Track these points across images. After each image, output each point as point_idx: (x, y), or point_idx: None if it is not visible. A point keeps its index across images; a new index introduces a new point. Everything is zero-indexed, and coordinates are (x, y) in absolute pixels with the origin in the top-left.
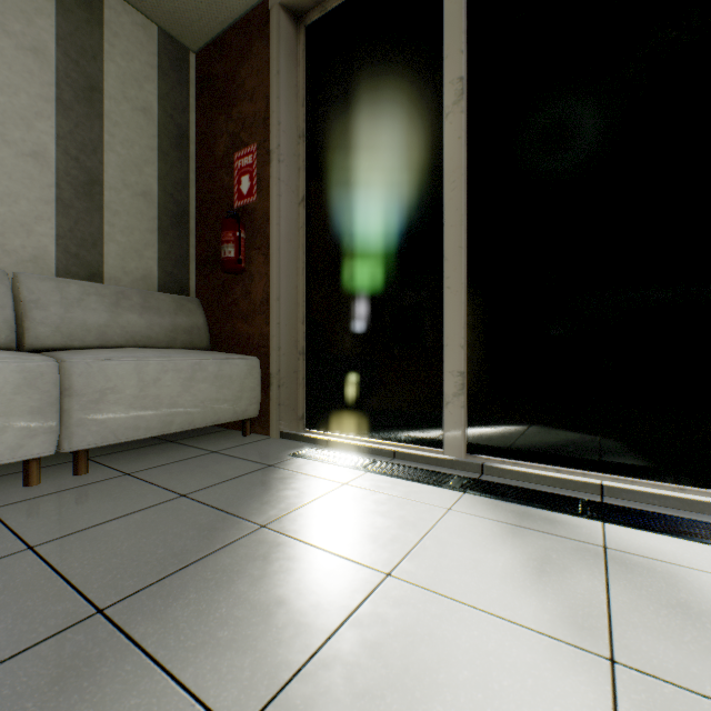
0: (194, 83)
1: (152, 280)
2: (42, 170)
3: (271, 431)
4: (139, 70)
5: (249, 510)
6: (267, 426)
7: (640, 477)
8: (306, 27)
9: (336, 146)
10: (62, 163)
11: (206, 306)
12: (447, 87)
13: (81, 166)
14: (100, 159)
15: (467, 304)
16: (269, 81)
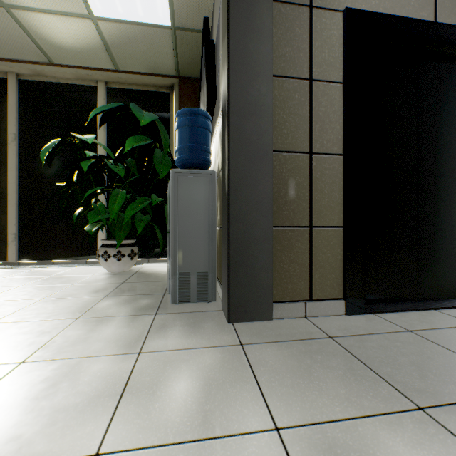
0: None
1: None
2: None
3: None
4: None
5: None
6: None
7: (69, 259)
8: None
9: None
10: None
11: None
12: (9, 134)
13: None
14: None
15: (19, 210)
16: None
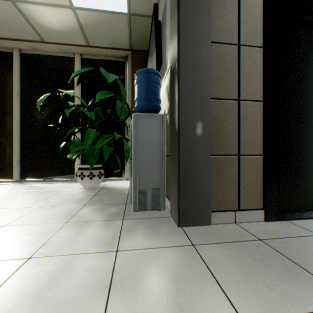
0: None
1: None
2: None
3: None
4: None
5: None
6: None
7: (55, 178)
8: None
9: None
10: None
11: None
12: (14, 91)
13: None
14: None
15: (21, 144)
16: None
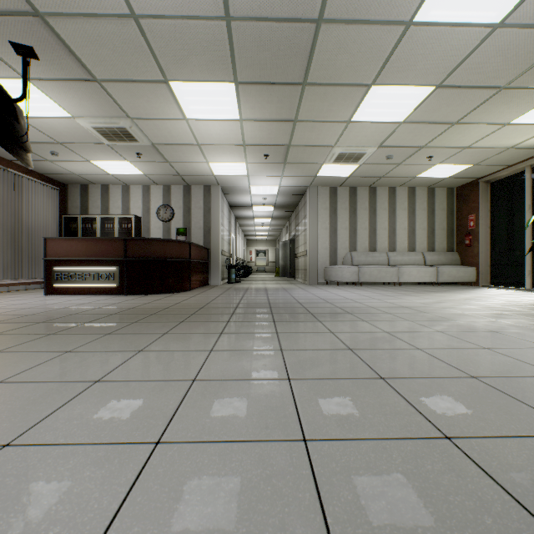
0: (455, 195)
1: (444, 249)
2: (424, 231)
3: (479, 285)
4: (441, 201)
5: (471, 289)
6: (477, 284)
7: None
8: (490, 183)
9: (498, 214)
10: (427, 229)
11: (459, 254)
12: (525, 206)
13: (430, 228)
14: (434, 225)
15: (531, 255)
16: (478, 199)
